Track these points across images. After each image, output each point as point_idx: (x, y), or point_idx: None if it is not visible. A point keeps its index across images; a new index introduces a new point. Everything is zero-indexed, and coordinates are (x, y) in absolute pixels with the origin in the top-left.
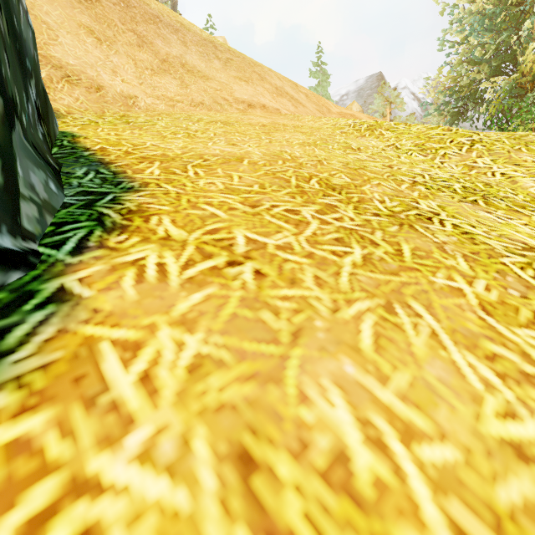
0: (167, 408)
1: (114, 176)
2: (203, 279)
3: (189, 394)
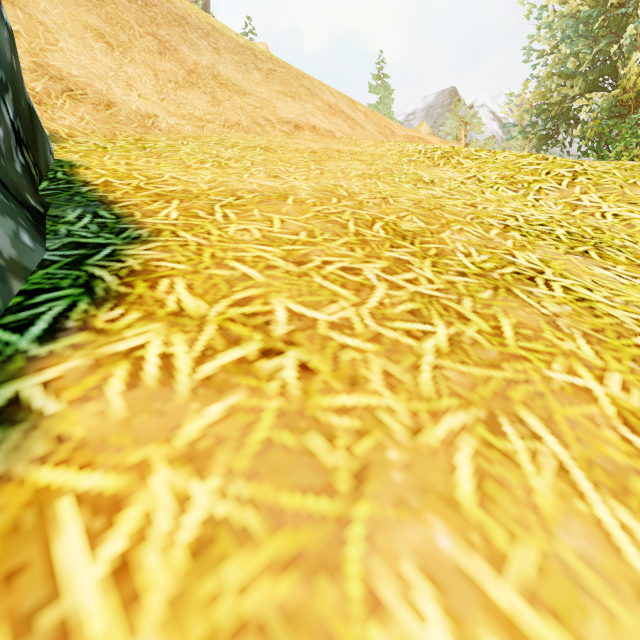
0: (151, 634)
1: (117, 221)
2: (225, 380)
3: (189, 603)
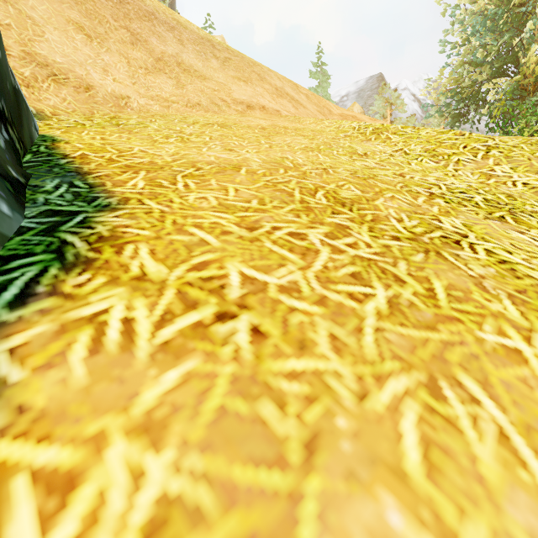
0: None
1: (90, 190)
2: (182, 345)
3: None
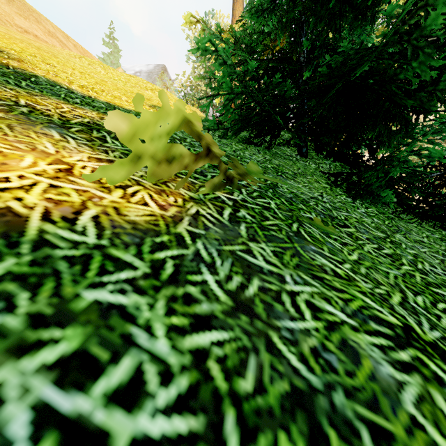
0: None
1: None
2: None
3: None
